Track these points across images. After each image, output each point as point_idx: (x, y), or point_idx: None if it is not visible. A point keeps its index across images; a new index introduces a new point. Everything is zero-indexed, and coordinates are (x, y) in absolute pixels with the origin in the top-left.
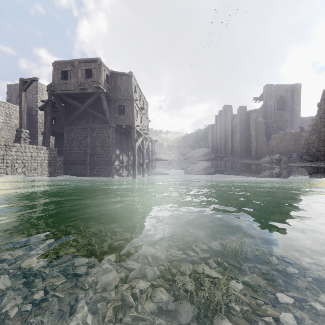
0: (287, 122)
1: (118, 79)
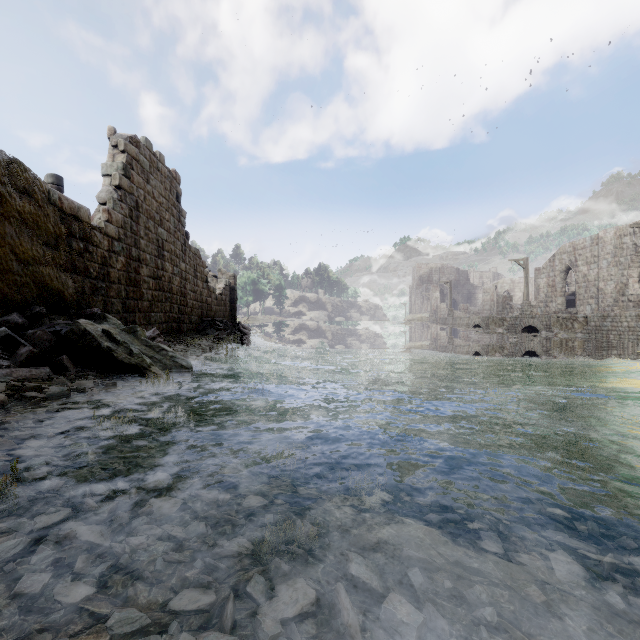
0: None
1: None
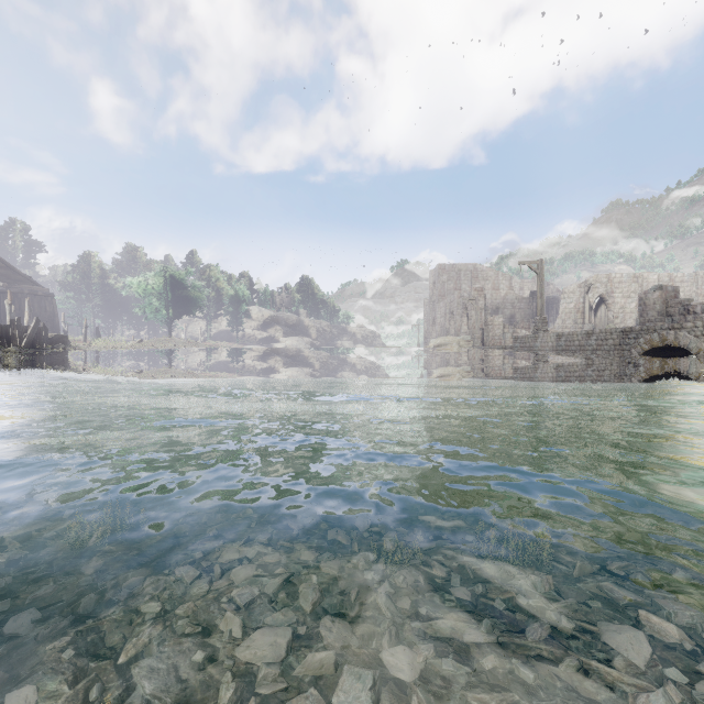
0: None
1: None
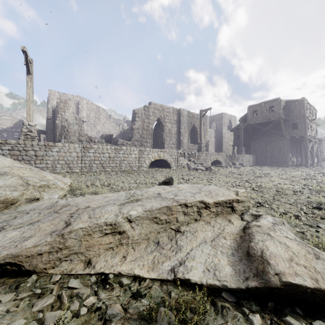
0: None
1: (291, 105)
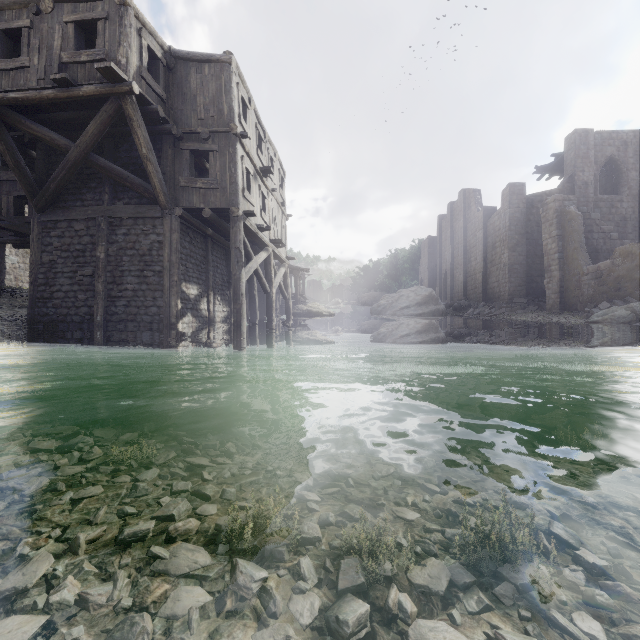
0: (625, 222)
1: (191, 73)
